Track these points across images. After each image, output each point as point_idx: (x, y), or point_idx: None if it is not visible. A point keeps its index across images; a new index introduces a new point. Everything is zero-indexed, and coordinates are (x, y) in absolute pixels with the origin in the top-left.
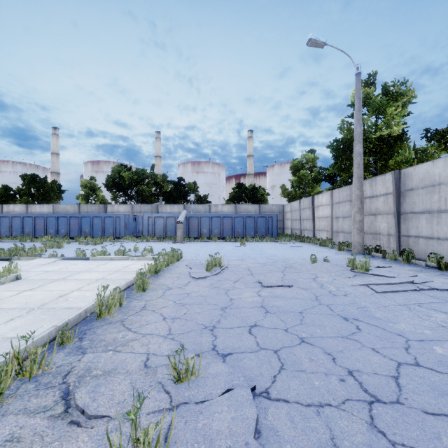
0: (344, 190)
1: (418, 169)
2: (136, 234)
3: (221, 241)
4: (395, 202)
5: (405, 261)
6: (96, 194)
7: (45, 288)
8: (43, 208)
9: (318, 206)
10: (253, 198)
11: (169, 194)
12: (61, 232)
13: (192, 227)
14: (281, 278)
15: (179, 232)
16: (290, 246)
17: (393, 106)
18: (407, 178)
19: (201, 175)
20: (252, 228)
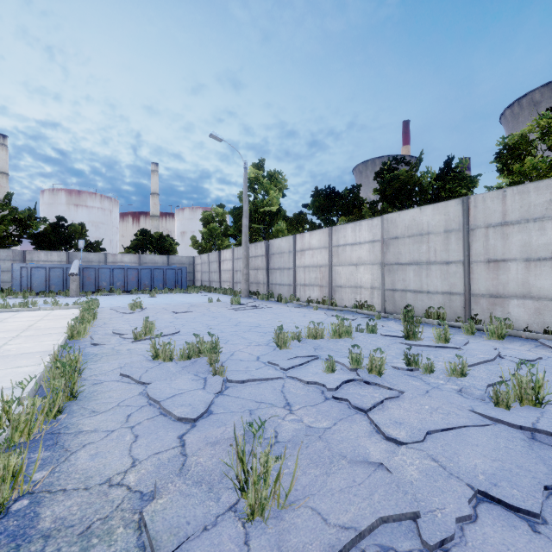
0: (241, 249)
1: (276, 241)
2: None
3: (126, 294)
4: (266, 262)
5: (267, 299)
6: None
7: (2, 325)
8: None
9: (224, 260)
10: (161, 248)
11: (41, 236)
12: None
13: (88, 279)
14: (187, 310)
15: (74, 285)
16: (198, 295)
17: (273, 189)
18: (272, 246)
19: (83, 210)
20: (161, 280)
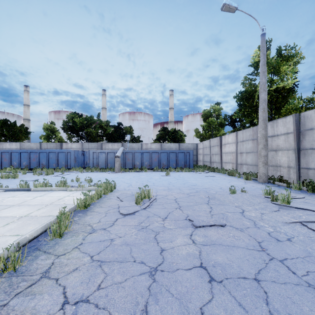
0: (247, 131)
1: None
2: (84, 165)
3: (150, 171)
4: (296, 140)
5: (310, 191)
6: (55, 135)
7: None
8: (11, 145)
9: (225, 144)
10: (174, 138)
11: (110, 135)
12: (23, 164)
13: (128, 160)
14: (210, 212)
15: (117, 164)
16: (205, 176)
17: (285, 65)
18: (307, 119)
19: (136, 122)
20: (174, 161)
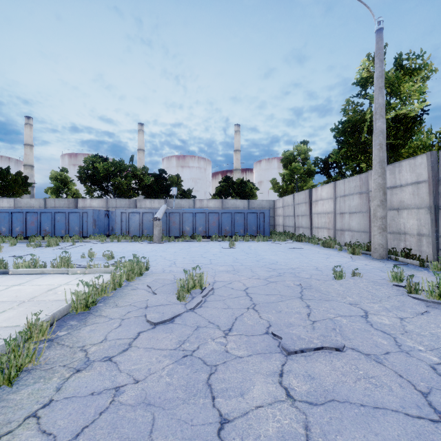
0: (352, 180)
1: None
2: (109, 232)
3: (206, 240)
4: (432, 193)
5: None
6: (68, 187)
7: None
8: (2, 202)
9: (317, 200)
10: (241, 193)
11: (149, 187)
12: (15, 230)
13: (173, 224)
14: (308, 317)
15: (156, 231)
16: (289, 248)
17: (409, 81)
18: None
19: (187, 169)
20: (241, 225)
